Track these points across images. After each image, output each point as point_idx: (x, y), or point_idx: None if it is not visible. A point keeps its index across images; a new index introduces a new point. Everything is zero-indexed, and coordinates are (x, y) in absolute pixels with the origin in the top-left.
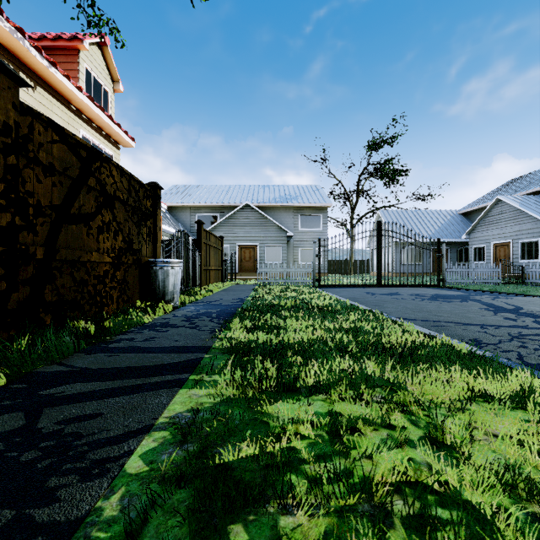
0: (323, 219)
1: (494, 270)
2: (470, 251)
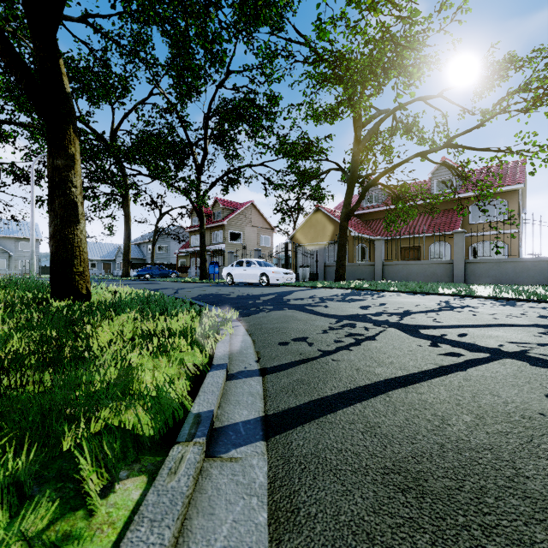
0: (37, 245)
1: (102, 272)
2: (116, 265)
